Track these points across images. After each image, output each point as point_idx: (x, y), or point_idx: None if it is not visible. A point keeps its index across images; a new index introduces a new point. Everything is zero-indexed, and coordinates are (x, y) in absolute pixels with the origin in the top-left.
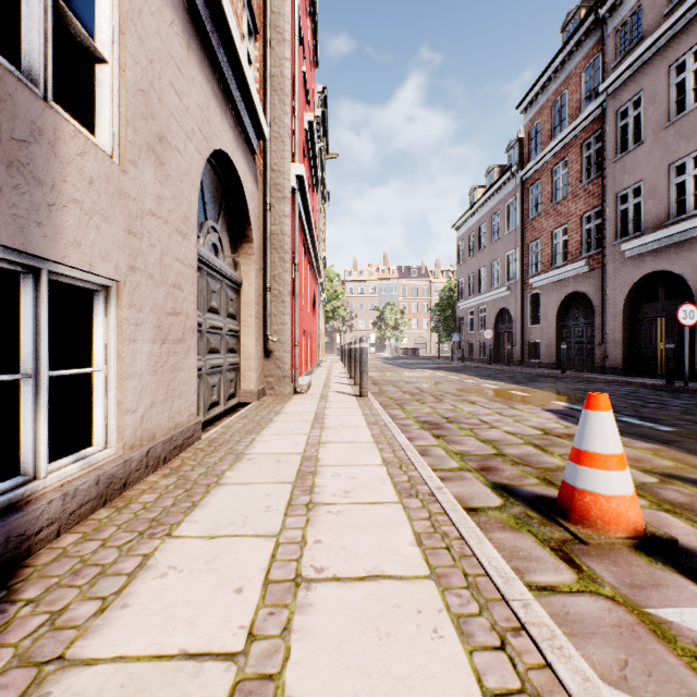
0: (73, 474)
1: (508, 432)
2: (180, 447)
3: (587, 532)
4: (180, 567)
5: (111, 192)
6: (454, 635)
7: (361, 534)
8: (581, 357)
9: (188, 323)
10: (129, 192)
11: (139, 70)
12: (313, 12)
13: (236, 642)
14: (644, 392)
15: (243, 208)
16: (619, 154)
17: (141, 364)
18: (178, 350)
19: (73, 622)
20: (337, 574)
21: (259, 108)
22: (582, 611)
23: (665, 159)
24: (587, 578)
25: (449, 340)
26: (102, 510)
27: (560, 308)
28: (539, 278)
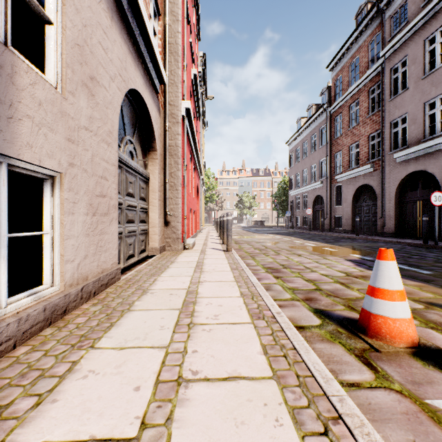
0: (27, 304)
1: (323, 275)
2: (105, 284)
3: (379, 343)
4: (97, 371)
5: (55, 111)
6: (290, 423)
7: (225, 345)
8: (368, 226)
9: (112, 203)
10: (68, 112)
11: (76, 31)
12: (196, 5)
13: (132, 429)
14: (409, 248)
15: (150, 128)
16: (392, 96)
17: (77, 229)
18: (104, 220)
19: (15, 414)
20: (207, 376)
21: (160, 63)
22: (380, 402)
23: (422, 99)
24: (382, 377)
25: (283, 215)
26: (48, 328)
27: (354, 195)
28: (341, 175)
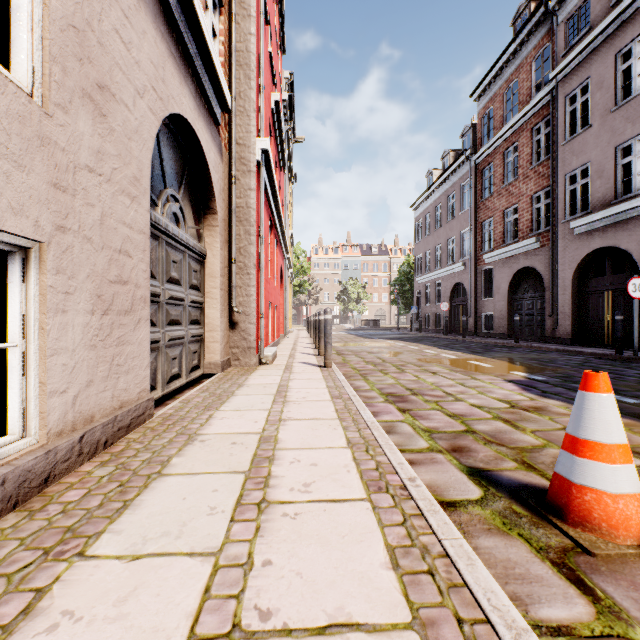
0: None
1: (474, 405)
2: (126, 427)
3: (590, 537)
4: (78, 613)
5: (28, 135)
6: None
7: (321, 549)
8: (531, 328)
9: (139, 293)
10: (55, 139)
11: (71, 3)
12: None
13: None
14: (596, 362)
15: (206, 179)
16: (567, 137)
17: (73, 338)
18: (124, 321)
19: None
20: (288, 623)
21: (222, 77)
22: None
23: (612, 141)
24: (608, 612)
25: (407, 312)
26: (11, 514)
27: (511, 282)
28: (492, 254)
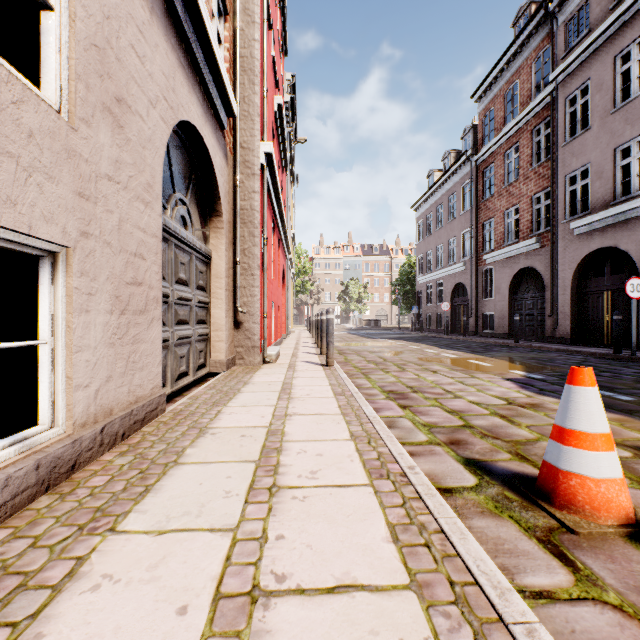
0: (8, 459)
1: (472, 402)
2: (141, 421)
3: (574, 518)
4: (117, 576)
5: (57, 149)
6: None
7: (328, 526)
8: (531, 328)
9: (152, 294)
10: (79, 151)
11: (93, 23)
12: (282, 3)
13: None
14: (594, 361)
15: (212, 183)
16: (567, 138)
17: (94, 336)
18: (139, 321)
19: None
20: (301, 584)
21: (228, 84)
22: (589, 628)
23: (612, 143)
24: (586, 580)
25: (408, 312)
26: (44, 497)
27: (512, 283)
28: (493, 254)
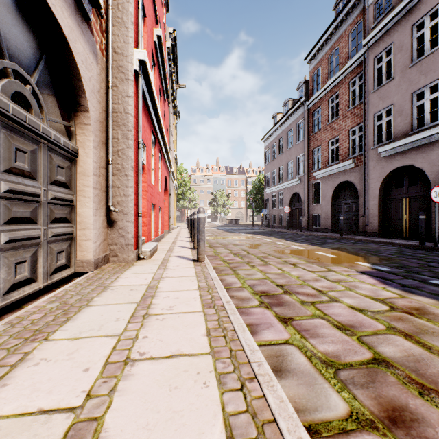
0: None
1: (354, 308)
2: None
3: None
4: None
5: None
6: None
7: None
8: (348, 225)
9: None
10: None
11: None
12: None
13: None
14: (410, 251)
15: (74, 72)
16: (376, 87)
17: None
18: None
19: None
20: None
21: None
22: None
23: (410, 89)
24: None
25: (258, 214)
26: None
27: (334, 192)
28: (320, 172)
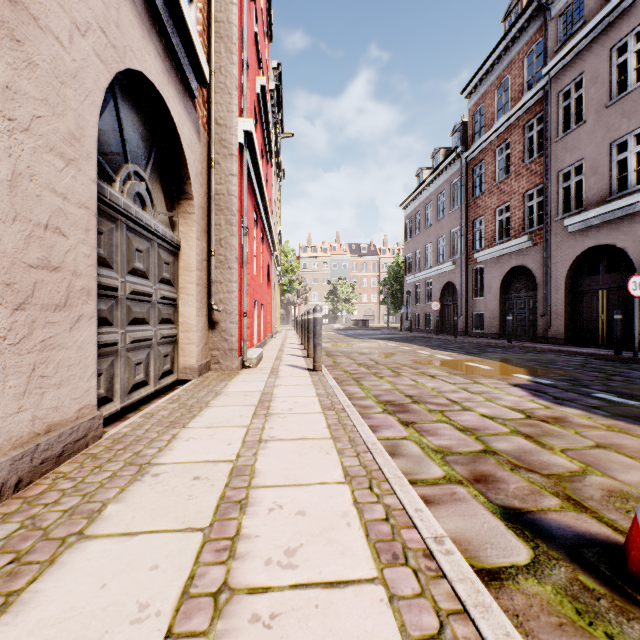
0: None
1: (485, 416)
2: (56, 457)
3: None
4: None
5: None
6: None
7: None
8: (523, 328)
9: (79, 283)
10: None
11: None
12: None
13: None
14: (596, 363)
15: (180, 159)
16: (561, 133)
17: None
18: (54, 319)
19: None
20: None
21: (197, 40)
22: None
23: (607, 137)
24: None
25: (396, 312)
26: None
27: (503, 282)
28: (483, 253)
